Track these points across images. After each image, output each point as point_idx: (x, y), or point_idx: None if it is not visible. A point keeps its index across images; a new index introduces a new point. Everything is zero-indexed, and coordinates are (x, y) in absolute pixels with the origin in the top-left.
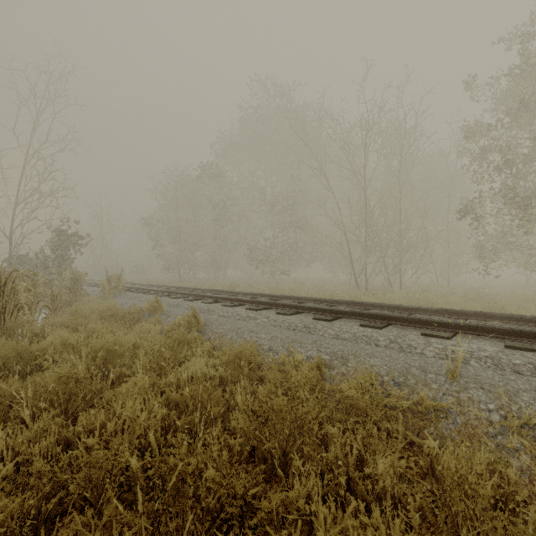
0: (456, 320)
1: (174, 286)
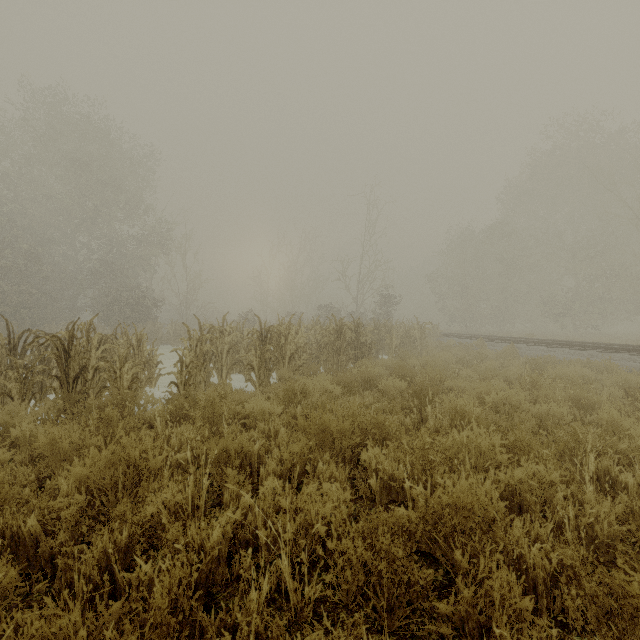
0: None
1: (475, 335)
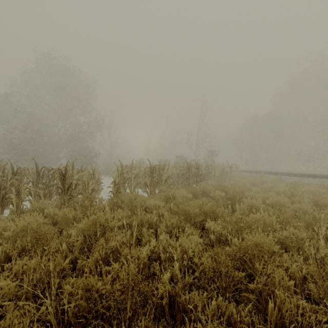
0: None
1: (259, 171)
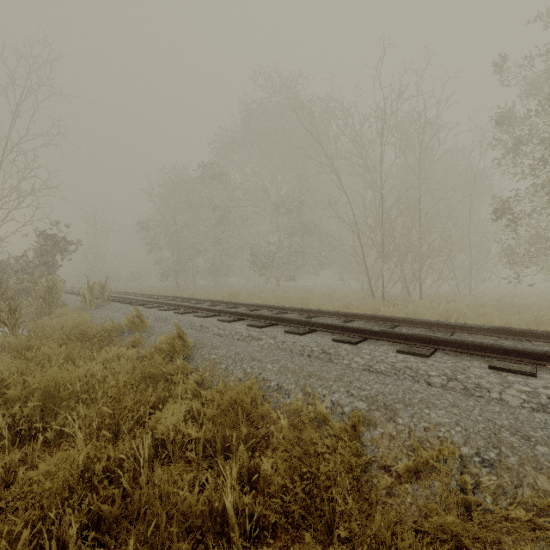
0: (520, 343)
1: (167, 296)
